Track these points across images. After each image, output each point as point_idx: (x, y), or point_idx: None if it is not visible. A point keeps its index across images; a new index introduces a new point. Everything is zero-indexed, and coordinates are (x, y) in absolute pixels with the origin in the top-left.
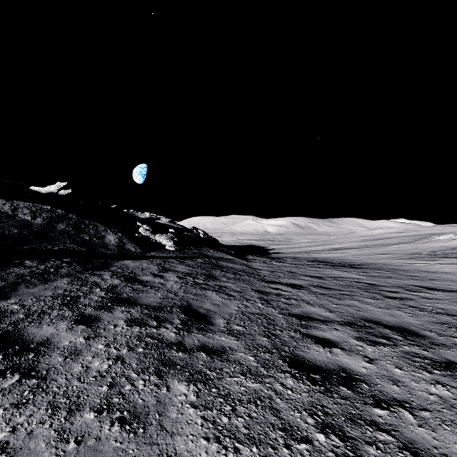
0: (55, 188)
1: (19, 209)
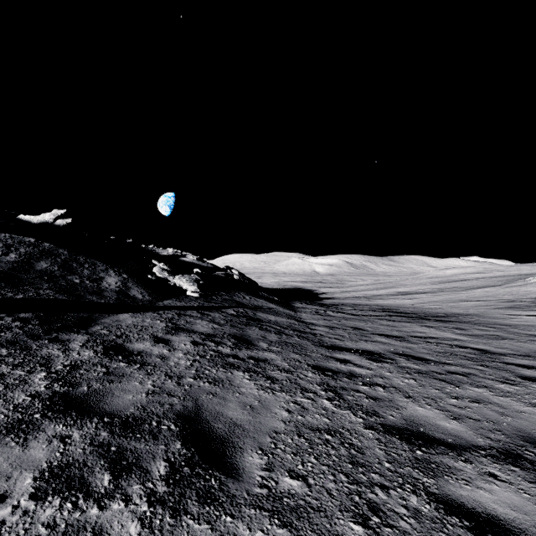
0: (50, 216)
1: None
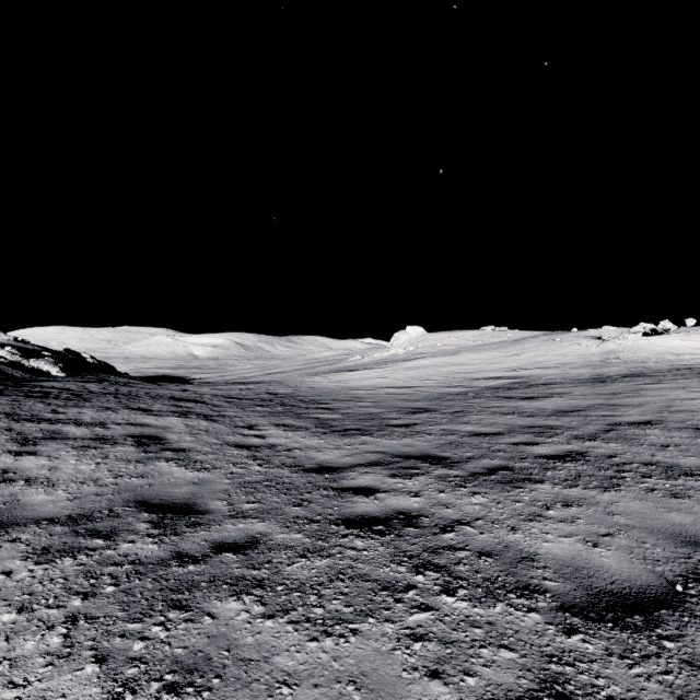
0: None
1: None
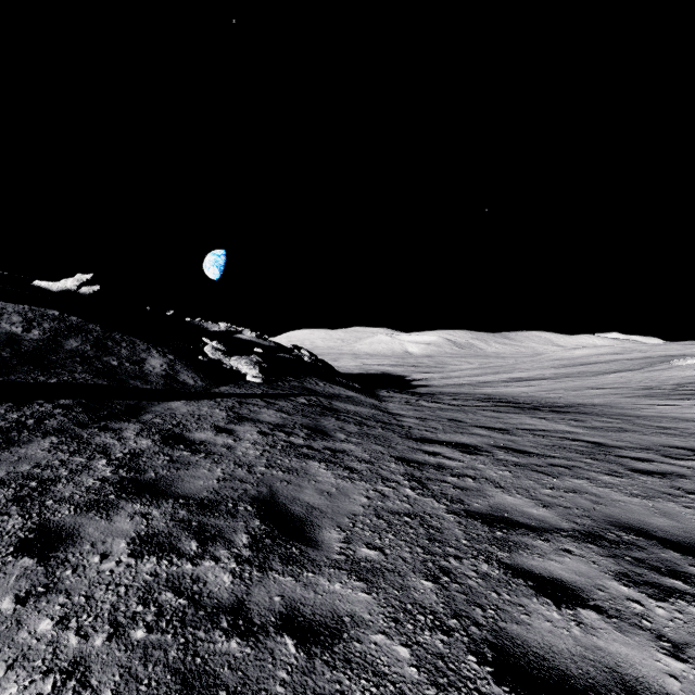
0: (73, 283)
1: (5, 315)
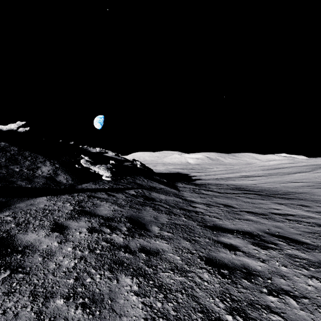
0: (14, 126)
1: None
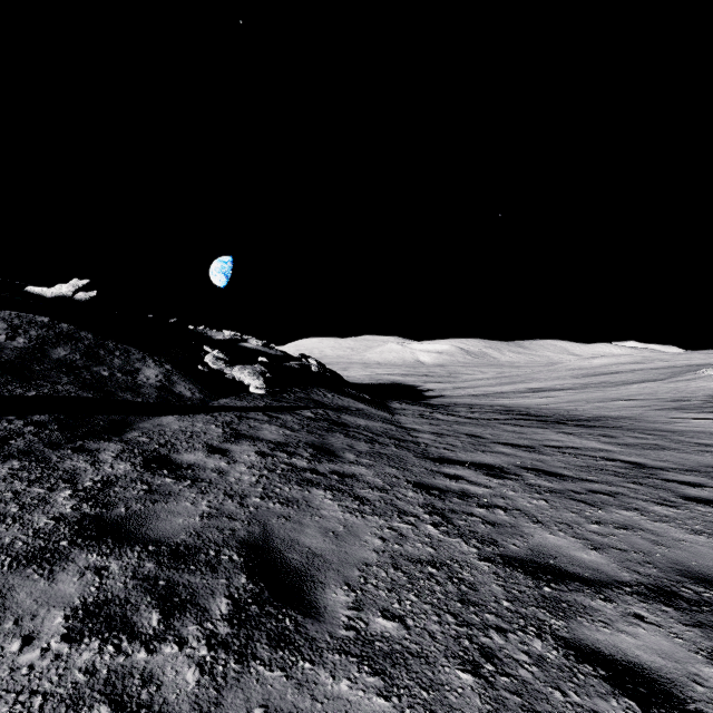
0: (68, 288)
1: None
